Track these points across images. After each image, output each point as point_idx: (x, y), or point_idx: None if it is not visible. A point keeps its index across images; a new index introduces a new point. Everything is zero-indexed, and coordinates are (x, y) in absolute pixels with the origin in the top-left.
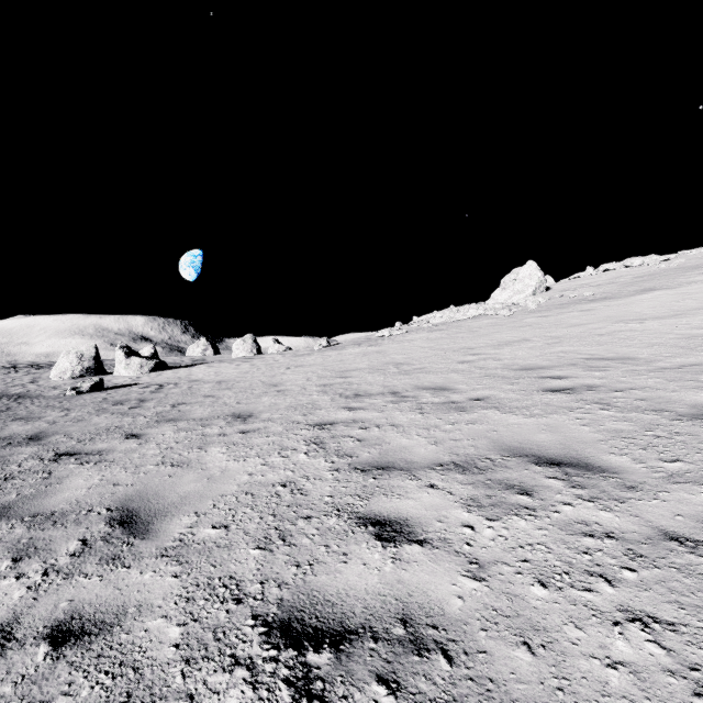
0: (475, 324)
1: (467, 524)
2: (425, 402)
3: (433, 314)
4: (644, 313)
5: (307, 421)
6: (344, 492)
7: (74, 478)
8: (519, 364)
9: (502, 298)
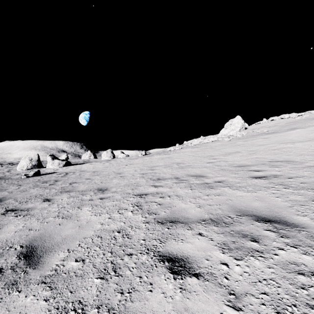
0: (213, 144)
1: (223, 262)
2: (192, 183)
3: (193, 140)
4: (293, 139)
5: (133, 192)
6: (151, 237)
7: (9, 225)
8: (236, 163)
9: (225, 132)
